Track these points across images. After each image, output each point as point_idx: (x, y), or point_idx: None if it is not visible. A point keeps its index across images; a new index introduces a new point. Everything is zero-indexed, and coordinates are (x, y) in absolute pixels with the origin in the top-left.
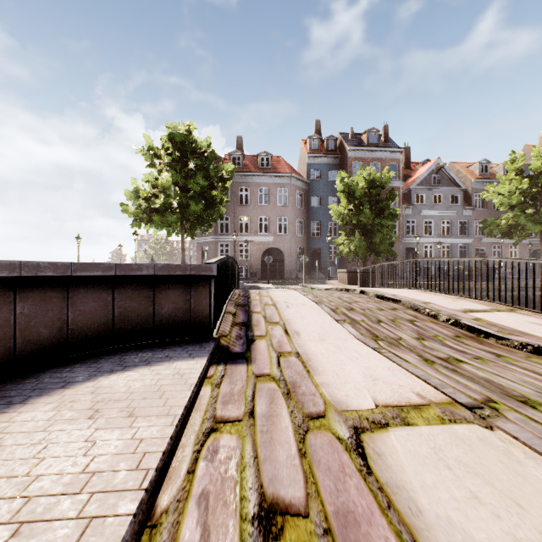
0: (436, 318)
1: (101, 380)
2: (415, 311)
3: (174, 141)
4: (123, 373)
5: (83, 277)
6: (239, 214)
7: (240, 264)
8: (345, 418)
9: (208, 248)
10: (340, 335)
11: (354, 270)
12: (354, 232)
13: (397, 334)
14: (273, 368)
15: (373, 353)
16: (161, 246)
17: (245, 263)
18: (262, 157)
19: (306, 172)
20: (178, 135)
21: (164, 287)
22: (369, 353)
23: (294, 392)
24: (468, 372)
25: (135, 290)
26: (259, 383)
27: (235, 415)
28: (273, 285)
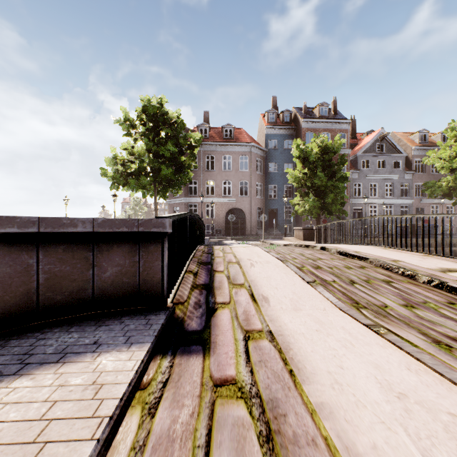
0: (414, 279)
1: None
2: (386, 269)
3: (148, 113)
4: (11, 381)
5: None
6: (205, 179)
7: (206, 222)
8: None
9: (179, 208)
10: (317, 303)
11: (309, 227)
12: (308, 193)
13: (379, 300)
14: (240, 365)
15: (370, 334)
16: (140, 207)
17: (211, 222)
18: (225, 128)
19: (265, 141)
20: (151, 106)
21: (106, 246)
22: (364, 334)
23: (278, 434)
24: None
25: (68, 250)
26: (219, 403)
27: None
28: (235, 241)
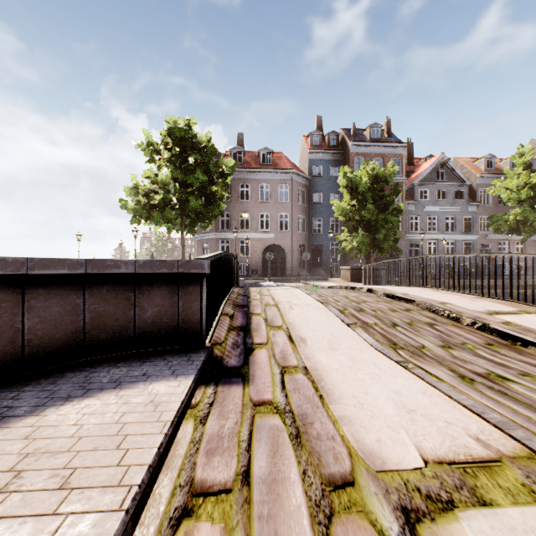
0: (458, 321)
1: (47, 414)
2: (432, 312)
3: (174, 136)
4: (81, 400)
5: (43, 276)
6: (240, 211)
7: (240, 261)
8: (384, 488)
9: (209, 245)
10: (354, 343)
11: (357, 267)
12: (357, 228)
13: (418, 341)
14: (277, 392)
15: (398, 369)
16: (162, 243)
17: (246, 260)
18: (263, 153)
19: (308, 168)
20: (177, 129)
21: (147, 287)
22: (393, 369)
23: (305, 433)
24: (522, 395)
25: (112, 290)
26: (258, 416)
27: (221, 479)
28: (274, 283)
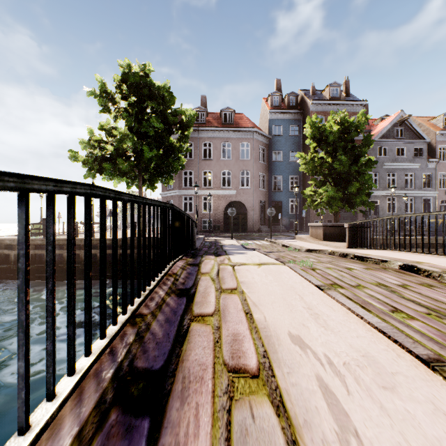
0: None
1: None
2: None
3: (130, 84)
4: None
5: None
6: (202, 168)
7: (203, 217)
8: None
9: (173, 202)
10: None
11: (331, 224)
12: (324, 182)
13: None
14: None
15: None
16: None
17: (208, 216)
18: (224, 112)
19: (268, 127)
20: (131, 74)
21: None
22: None
23: None
24: None
25: None
26: None
27: None
28: (237, 241)
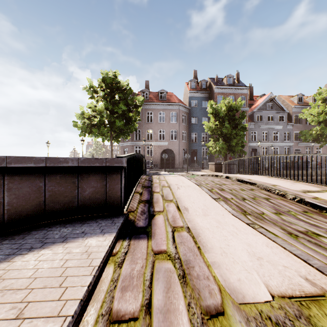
0: (284, 197)
1: (15, 260)
2: (267, 191)
3: (106, 82)
4: (39, 251)
5: (17, 168)
6: (146, 128)
7: (147, 159)
8: (245, 317)
9: (128, 149)
10: (219, 211)
11: (219, 163)
12: (219, 139)
13: (260, 210)
14: (169, 244)
15: (249, 228)
16: (99, 148)
17: (150, 159)
18: (161, 93)
19: (188, 102)
20: (108, 78)
21: (86, 175)
22: (245, 228)
23: (189, 275)
24: None
25: (63, 177)
26: (157, 262)
27: (131, 309)
28: (167, 172)
